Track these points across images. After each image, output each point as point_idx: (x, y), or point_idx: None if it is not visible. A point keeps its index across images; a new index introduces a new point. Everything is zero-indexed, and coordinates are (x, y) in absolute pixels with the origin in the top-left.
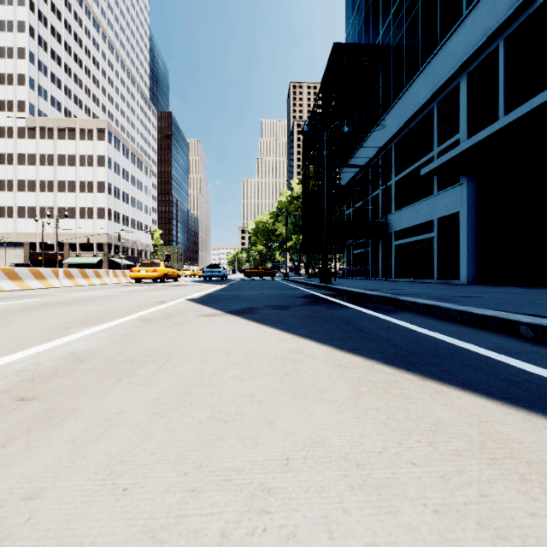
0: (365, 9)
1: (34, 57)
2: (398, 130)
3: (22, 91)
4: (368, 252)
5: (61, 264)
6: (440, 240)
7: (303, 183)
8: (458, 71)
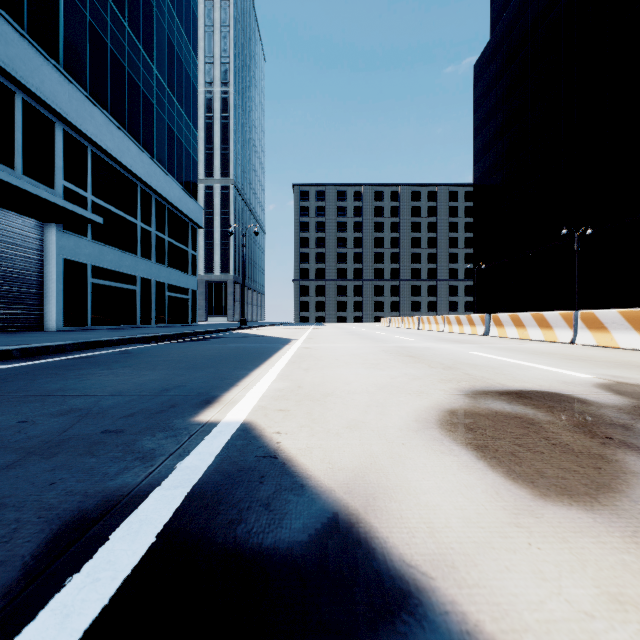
0: None
1: None
2: None
3: None
4: None
5: None
6: None
7: None
8: None
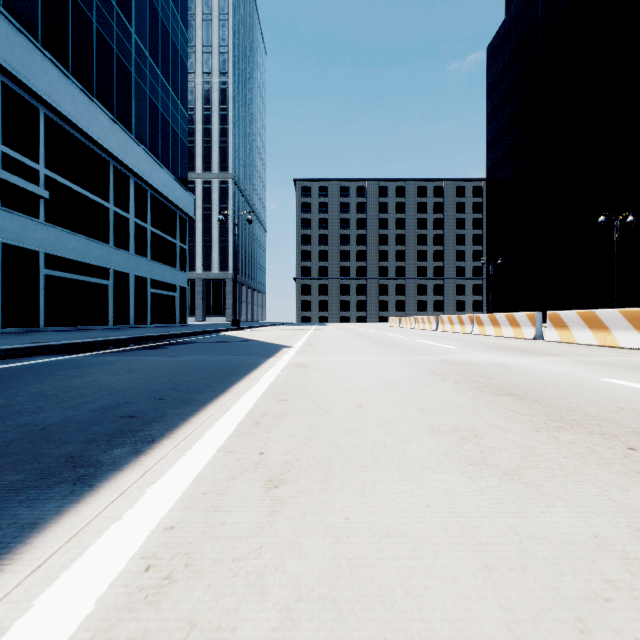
0: None
1: None
2: None
3: None
4: None
5: None
6: None
7: None
8: None
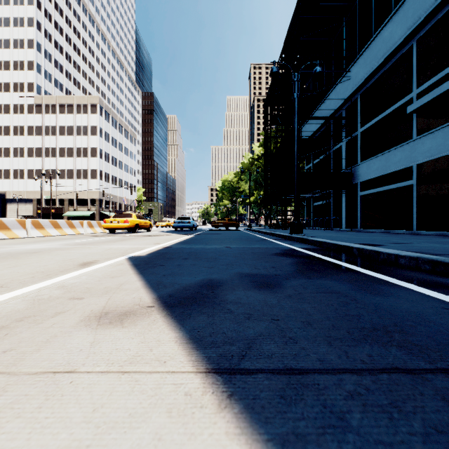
0: None
1: (41, 47)
2: (366, 78)
3: (31, 74)
4: (330, 204)
5: (62, 216)
6: (421, 188)
7: (265, 142)
8: None
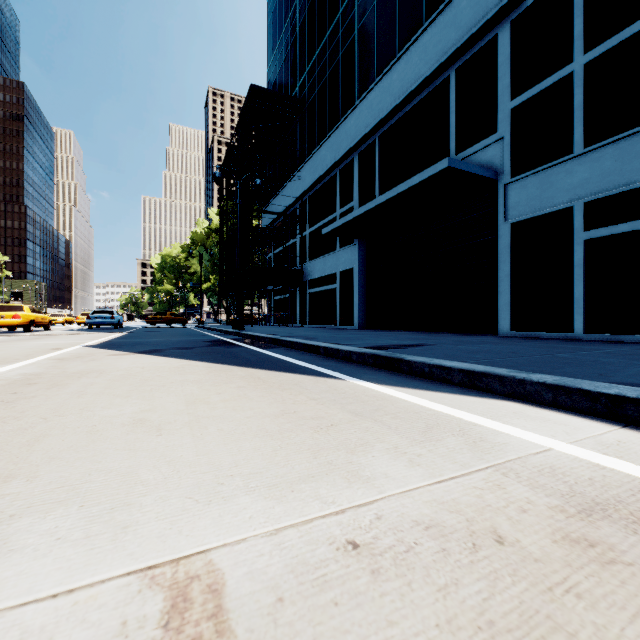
0: (285, 54)
1: None
2: (311, 185)
3: None
4: (288, 299)
5: None
6: (341, 291)
7: (221, 219)
8: (352, 149)
